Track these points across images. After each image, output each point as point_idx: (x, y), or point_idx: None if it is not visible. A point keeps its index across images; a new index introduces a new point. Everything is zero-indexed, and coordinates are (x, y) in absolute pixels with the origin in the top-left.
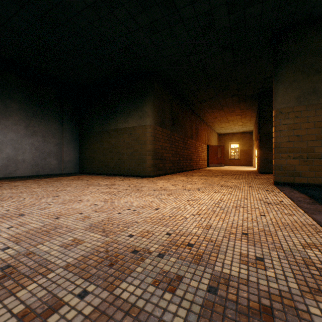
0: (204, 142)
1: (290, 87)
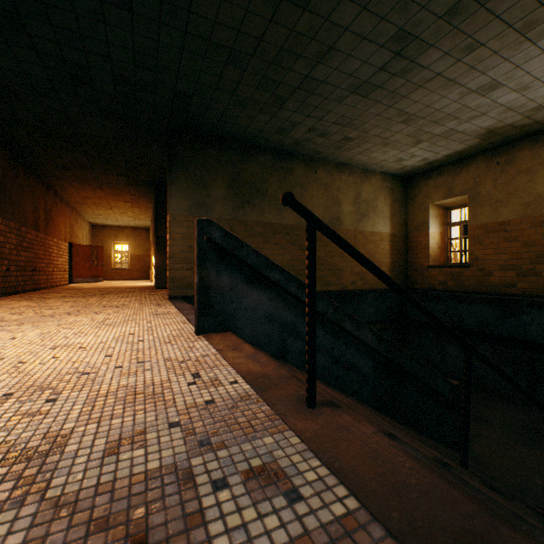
0: (63, 238)
1: (184, 194)
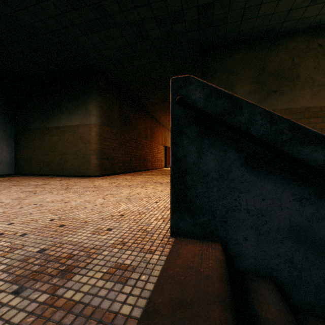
0: (160, 143)
1: None
